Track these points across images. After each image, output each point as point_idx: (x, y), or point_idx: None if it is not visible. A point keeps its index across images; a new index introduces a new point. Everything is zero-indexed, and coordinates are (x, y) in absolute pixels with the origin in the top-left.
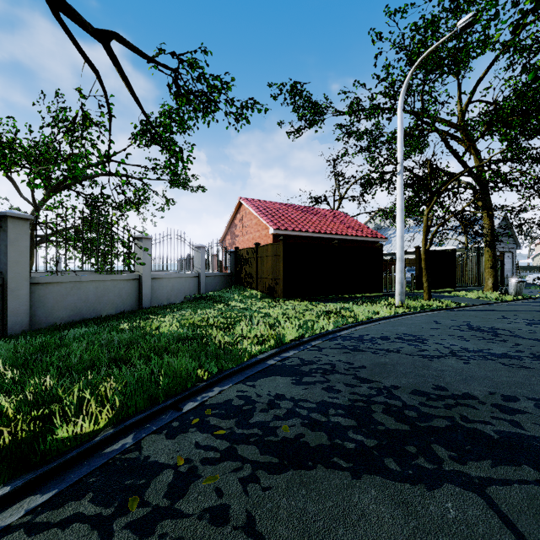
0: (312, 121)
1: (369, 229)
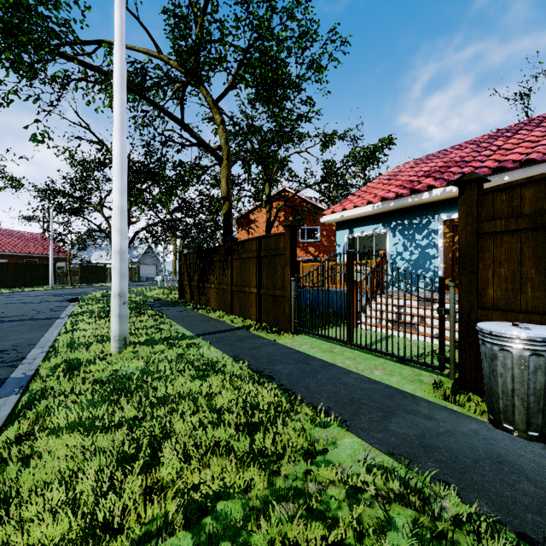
0: (14, 186)
1: (63, 250)
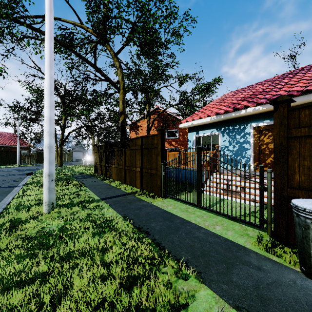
0: None
1: (26, 143)
